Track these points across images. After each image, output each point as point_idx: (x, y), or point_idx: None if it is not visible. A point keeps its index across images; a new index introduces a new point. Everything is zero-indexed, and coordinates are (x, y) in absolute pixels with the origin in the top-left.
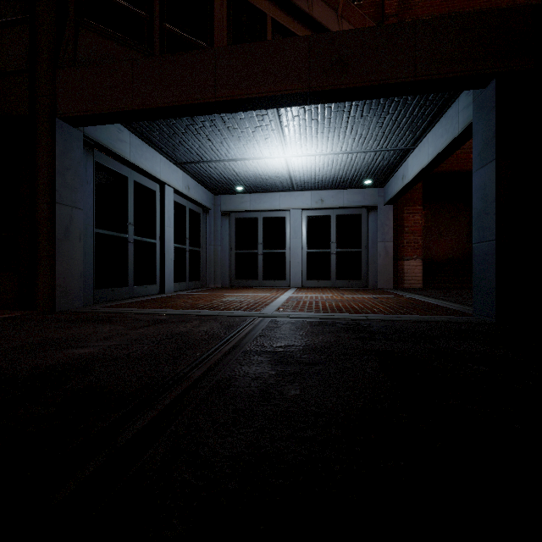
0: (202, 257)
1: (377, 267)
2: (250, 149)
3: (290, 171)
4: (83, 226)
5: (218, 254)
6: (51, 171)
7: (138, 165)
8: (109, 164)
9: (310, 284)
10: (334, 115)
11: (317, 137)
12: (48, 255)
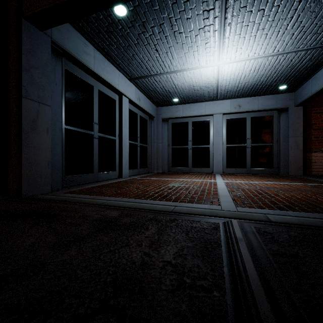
0: (149, 151)
1: (288, 157)
2: (189, 58)
3: (219, 80)
4: (52, 121)
5: (159, 149)
6: (18, 68)
7: (101, 76)
8: (77, 73)
9: (229, 171)
10: (284, 0)
11: (255, 36)
12: (16, 145)
